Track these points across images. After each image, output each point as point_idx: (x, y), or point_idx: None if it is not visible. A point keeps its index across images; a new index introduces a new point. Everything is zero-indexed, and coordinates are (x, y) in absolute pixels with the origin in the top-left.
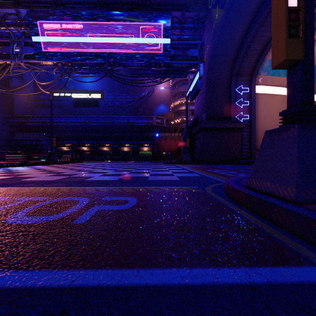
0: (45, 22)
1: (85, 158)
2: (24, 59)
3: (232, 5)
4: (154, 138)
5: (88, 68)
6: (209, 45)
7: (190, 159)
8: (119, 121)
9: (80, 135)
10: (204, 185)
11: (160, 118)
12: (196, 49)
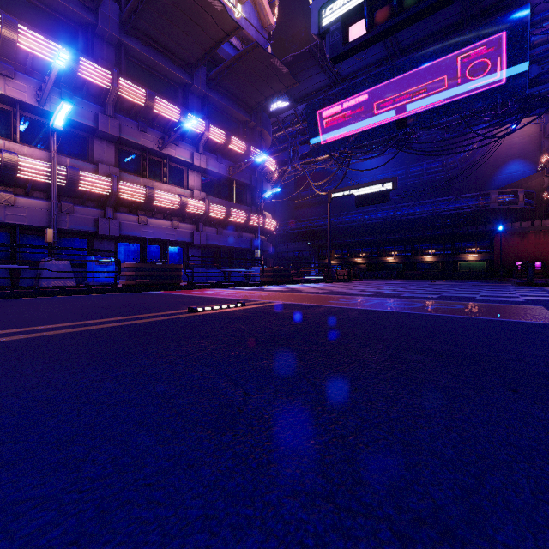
0: (322, 111)
1: (358, 275)
2: (300, 161)
3: None
4: (492, 236)
5: (372, 150)
6: None
7: None
8: (416, 211)
9: (353, 241)
10: None
11: (508, 192)
12: None
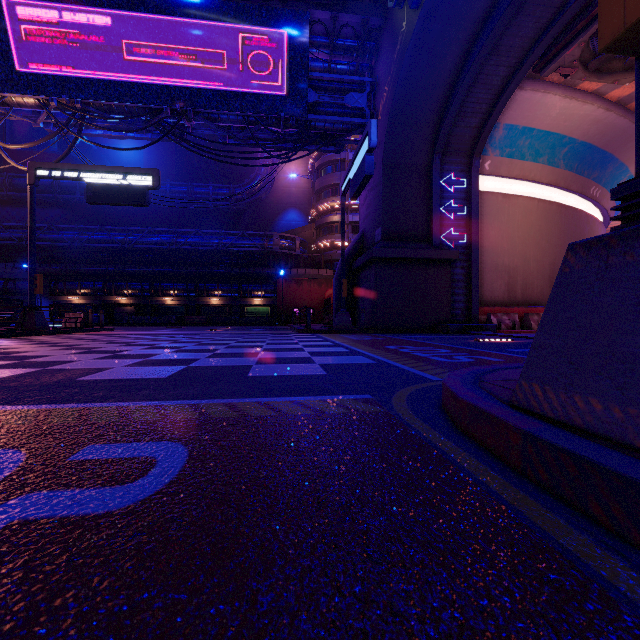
0: (15, 3)
1: (122, 321)
2: None
3: (436, 3)
4: (275, 280)
5: (123, 119)
6: (388, 87)
7: (350, 322)
8: (201, 241)
9: (111, 270)
10: (386, 391)
11: (288, 238)
12: (363, 93)
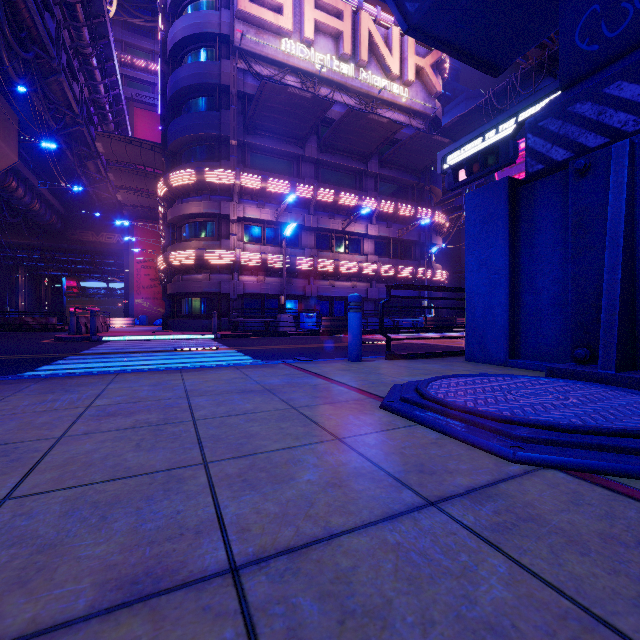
0: None
1: None
2: None
3: None
4: None
5: None
6: None
7: None
8: None
9: None
10: None
11: None
12: None
